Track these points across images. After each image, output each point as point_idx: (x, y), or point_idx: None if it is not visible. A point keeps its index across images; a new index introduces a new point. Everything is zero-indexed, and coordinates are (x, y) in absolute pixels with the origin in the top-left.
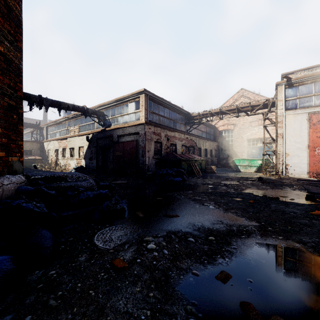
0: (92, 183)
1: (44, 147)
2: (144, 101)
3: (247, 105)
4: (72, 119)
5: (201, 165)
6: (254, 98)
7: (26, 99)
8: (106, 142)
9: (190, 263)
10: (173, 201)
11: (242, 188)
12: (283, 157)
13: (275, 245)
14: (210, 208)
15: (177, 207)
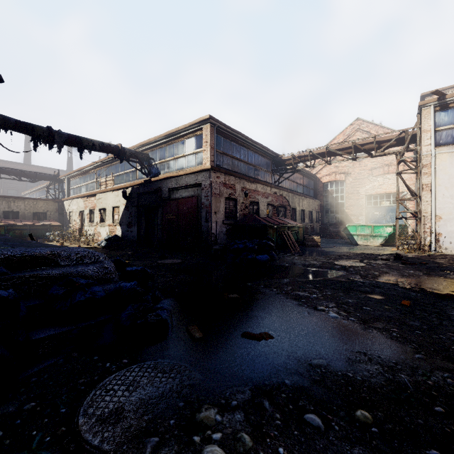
0: (108, 268)
1: (64, 208)
2: (209, 134)
3: (371, 140)
4: (103, 166)
5: (297, 235)
6: (377, 132)
7: (27, 132)
8: (151, 199)
9: None
10: (258, 299)
11: (374, 274)
12: (431, 222)
13: None
14: (332, 317)
15: (267, 313)
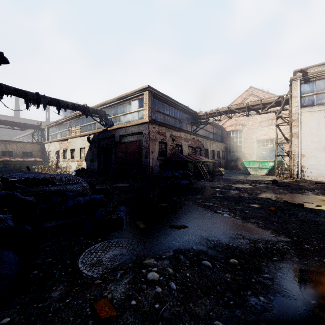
0: (85, 186)
1: (45, 148)
2: (148, 98)
3: (258, 103)
4: (73, 119)
5: (208, 167)
6: (264, 96)
7: (22, 96)
8: (108, 142)
9: (209, 305)
10: (180, 207)
11: (257, 192)
12: (298, 159)
13: (323, 273)
14: (225, 216)
15: (185, 215)
